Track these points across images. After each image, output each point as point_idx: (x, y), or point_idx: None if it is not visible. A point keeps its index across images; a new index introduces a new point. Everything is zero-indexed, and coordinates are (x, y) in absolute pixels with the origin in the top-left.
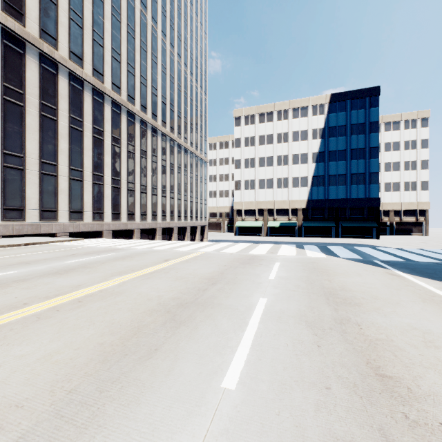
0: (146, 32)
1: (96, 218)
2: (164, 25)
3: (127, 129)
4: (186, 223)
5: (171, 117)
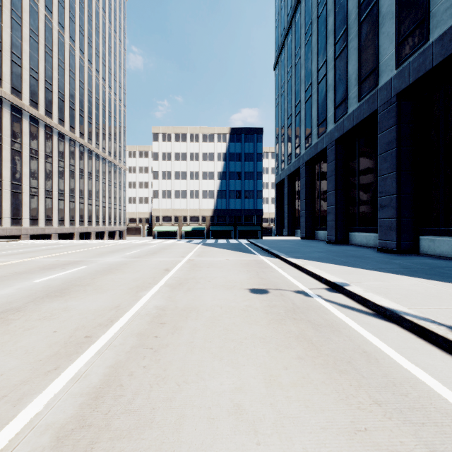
0: (64, 51)
1: (14, 223)
2: (82, 44)
3: (45, 141)
4: (104, 228)
5: (89, 129)
